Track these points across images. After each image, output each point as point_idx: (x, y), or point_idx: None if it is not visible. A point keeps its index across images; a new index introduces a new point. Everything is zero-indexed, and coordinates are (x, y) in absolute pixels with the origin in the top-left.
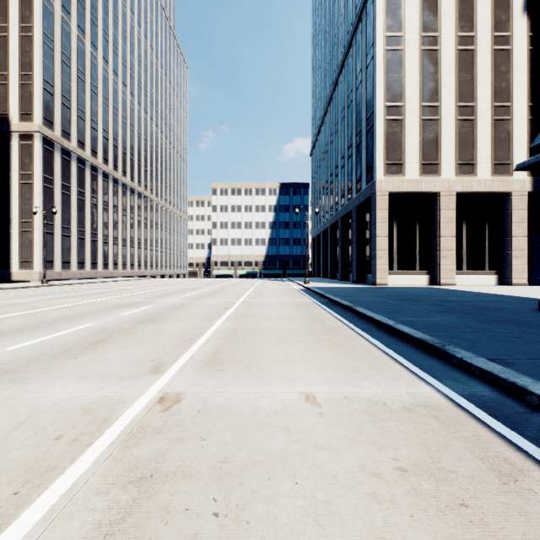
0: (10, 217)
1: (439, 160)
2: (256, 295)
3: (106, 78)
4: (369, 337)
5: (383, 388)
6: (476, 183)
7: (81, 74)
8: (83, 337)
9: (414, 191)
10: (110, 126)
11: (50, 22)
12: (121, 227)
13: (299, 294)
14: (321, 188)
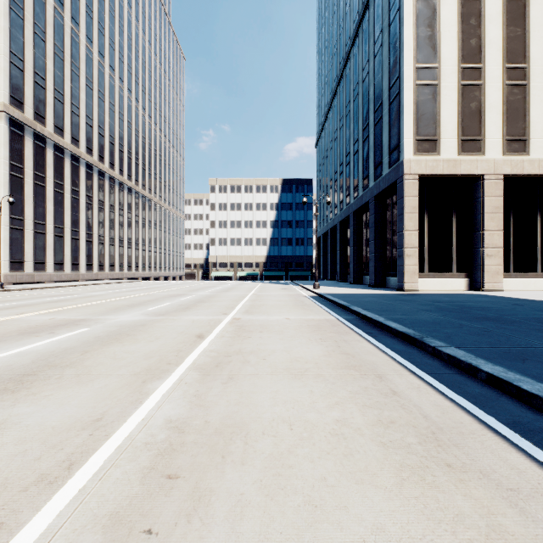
0: None
1: (482, 135)
2: (253, 307)
3: (90, 58)
4: None
5: None
6: (528, 164)
7: (59, 51)
8: None
9: (451, 174)
10: (95, 113)
11: None
12: (107, 224)
13: (311, 304)
14: (329, 181)
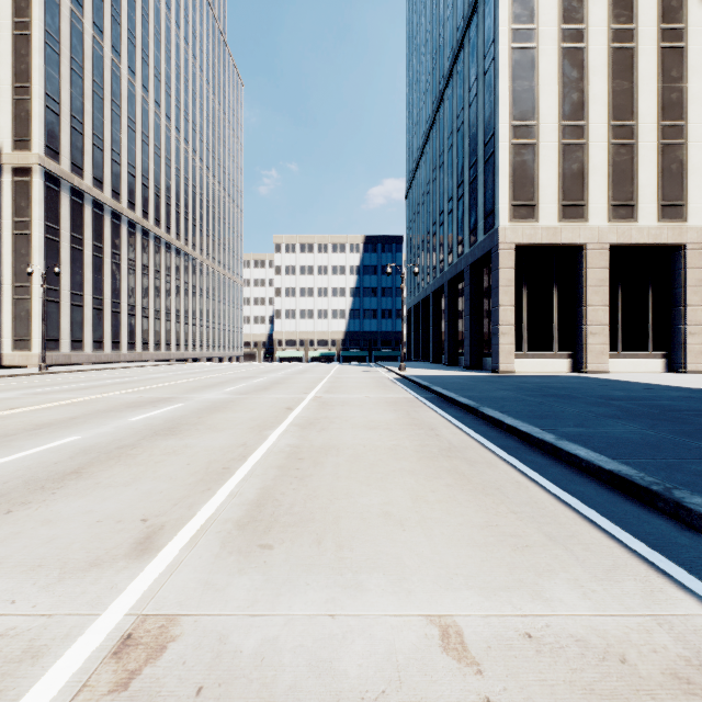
0: (0, 279)
1: (585, 200)
2: (332, 388)
3: (133, 94)
4: (520, 465)
5: (597, 602)
6: (636, 232)
7: (98, 88)
8: (46, 465)
9: (551, 243)
10: (138, 160)
11: (54, 16)
12: (152, 294)
13: (393, 385)
14: (420, 242)
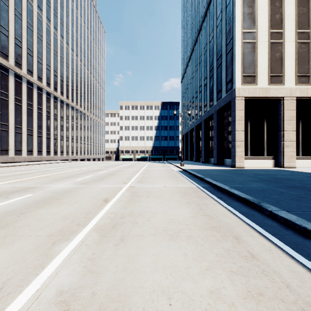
0: None
1: (283, 73)
2: (143, 178)
3: (49, 30)
4: None
5: None
6: (310, 90)
7: (30, 26)
8: None
9: (264, 97)
10: (52, 62)
11: None
12: (59, 128)
13: (179, 176)
14: (189, 102)
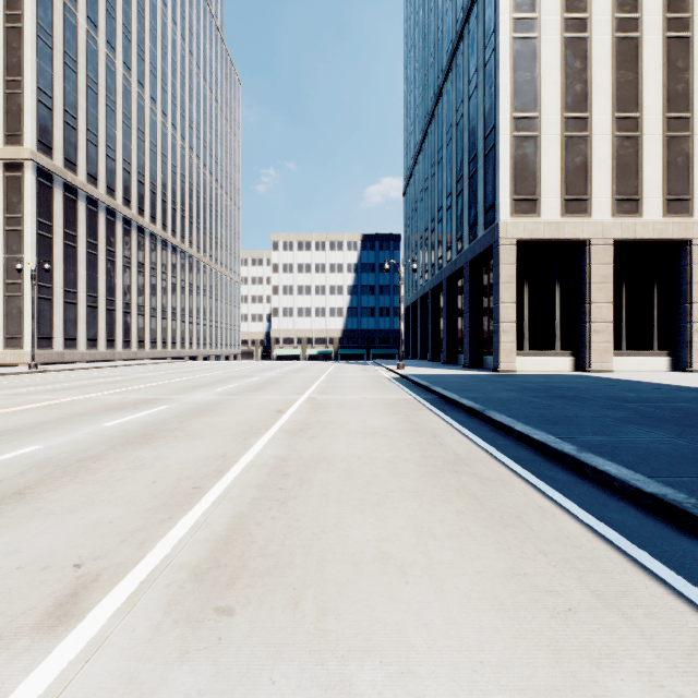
0: None
1: (588, 194)
2: (328, 388)
3: (128, 90)
4: (540, 484)
5: None
6: (641, 227)
7: (92, 83)
8: None
9: (554, 239)
10: (134, 156)
11: (47, 9)
12: (148, 292)
13: (391, 385)
14: (419, 239)
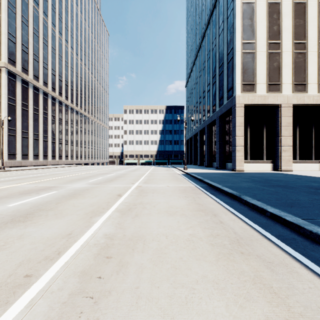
0: None
1: (280, 81)
2: (148, 180)
3: (54, 36)
4: (319, 271)
5: None
6: (307, 98)
7: (36, 32)
8: None
9: (263, 104)
10: (57, 67)
11: None
12: (64, 132)
13: (181, 178)
14: (193, 107)
